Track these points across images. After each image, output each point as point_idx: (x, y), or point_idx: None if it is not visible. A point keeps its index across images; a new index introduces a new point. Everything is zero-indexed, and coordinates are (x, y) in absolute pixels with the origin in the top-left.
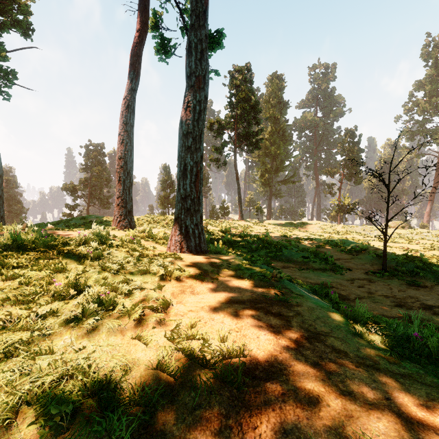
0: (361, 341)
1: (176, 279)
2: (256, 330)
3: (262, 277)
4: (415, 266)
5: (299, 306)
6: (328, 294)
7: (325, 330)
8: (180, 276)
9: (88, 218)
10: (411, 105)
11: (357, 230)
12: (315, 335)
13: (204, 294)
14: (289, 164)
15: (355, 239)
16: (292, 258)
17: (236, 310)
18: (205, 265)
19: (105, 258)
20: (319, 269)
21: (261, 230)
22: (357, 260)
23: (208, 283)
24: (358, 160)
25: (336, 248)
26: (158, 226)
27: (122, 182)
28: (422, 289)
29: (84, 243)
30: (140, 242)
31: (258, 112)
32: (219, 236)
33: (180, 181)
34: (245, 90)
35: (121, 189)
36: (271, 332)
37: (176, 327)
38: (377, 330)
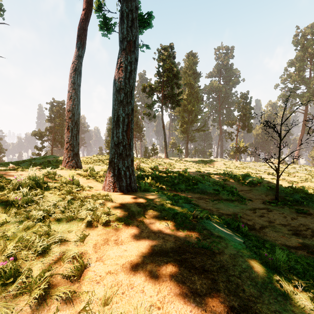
0: (294, 308)
1: (103, 224)
2: (180, 304)
3: (184, 217)
4: (299, 196)
5: (221, 253)
6: (239, 226)
7: (254, 293)
8: (108, 220)
9: (47, 158)
10: (286, 77)
11: (250, 165)
12: (246, 303)
13: (128, 243)
14: (201, 117)
15: (249, 173)
16: (206, 191)
17: (159, 267)
18: (133, 205)
19: (35, 203)
20: (227, 199)
21: (181, 166)
22: (254, 192)
23: (134, 227)
24: (249, 115)
25: (238, 181)
26: (103, 164)
27: (70, 130)
28: (309, 216)
29: (20, 187)
30: (79, 182)
31: (178, 79)
32: (149, 173)
33: (113, 130)
34: (169, 62)
35: (69, 136)
36: (198, 305)
37: (85, 307)
38: (304, 286)
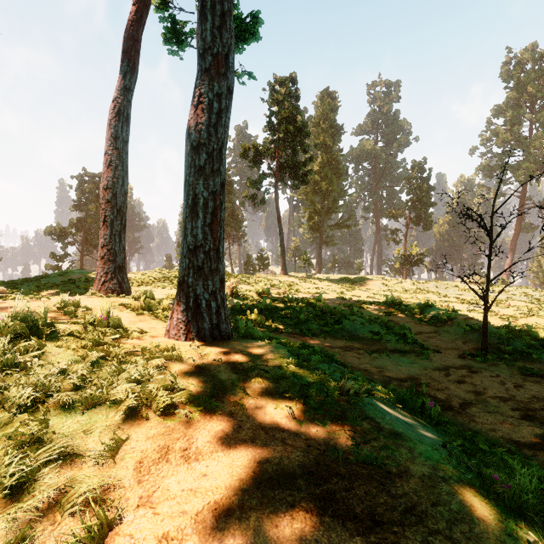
0: None
1: (162, 410)
2: None
3: (323, 393)
4: (524, 344)
5: (404, 475)
6: (424, 404)
7: None
8: (171, 403)
9: (69, 274)
10: (490, 134)
11: (429, 287)
12: None
13: (210, 457)
14: (344, 204)
15: (430, 300)
16: (357, 334)
17: (277, 517)
18: (223, 369)
19: (21, 370)
20: (395, 350)
21: (311, 288)
22: (443, 335)
23: (224, 417)
24: (428, 200)
25: (412, 316)
26: (171, 285)
27: (109, 223)
28: (543, 380)
29: None
30: (120, 322)
31: (306, 137)
32: (253, 301)
33: (186, 222)
34: (290, 107)
35: (107, 234)
36: None
37: None
38: None
